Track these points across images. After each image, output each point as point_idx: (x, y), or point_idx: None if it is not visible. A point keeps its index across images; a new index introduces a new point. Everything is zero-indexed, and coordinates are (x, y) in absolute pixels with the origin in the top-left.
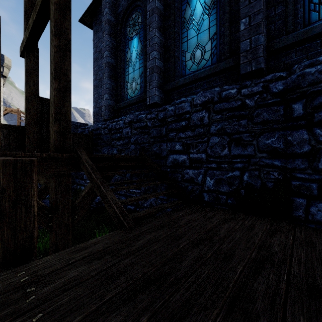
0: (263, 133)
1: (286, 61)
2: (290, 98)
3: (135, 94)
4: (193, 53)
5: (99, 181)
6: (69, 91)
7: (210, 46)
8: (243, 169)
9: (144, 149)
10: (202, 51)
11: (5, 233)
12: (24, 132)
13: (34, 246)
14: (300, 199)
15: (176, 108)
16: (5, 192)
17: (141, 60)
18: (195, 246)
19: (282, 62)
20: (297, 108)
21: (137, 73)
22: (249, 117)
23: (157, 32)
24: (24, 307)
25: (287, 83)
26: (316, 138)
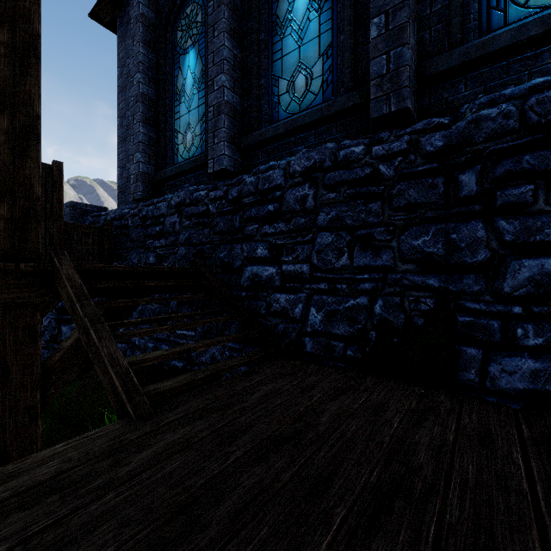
0: (409, 226)
1: (450, 98)
2: (455, 164)
3: (190, 154)
4: (293, 81)
5: (88, 320)
6: (36, 137)
7: (321, 68)
8: (375, 293)
9: (203, 255)
10: (307, 76)
11: None
12: None
13: None
14: (472, 349)
15: (260, 180)
16: None
17: (201, 91)
18: (262, 458)
19: (443, 100)
20: (467, 182)
21: (195, 116)
22: (385, 198)
23: (228, 39)
24: None
25: (450, 135)
26: (500, 237)
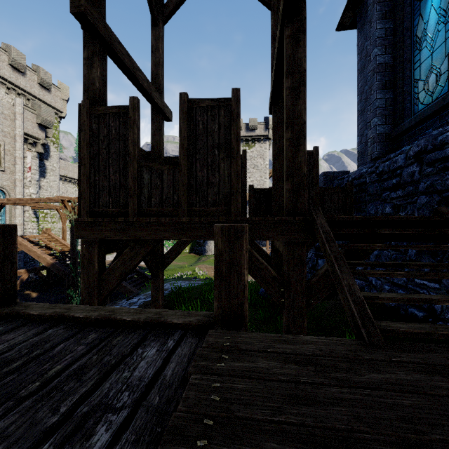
0: None
1: None
2: None
3: (434, 97)
4: None
5: (333, 257)
6: (303, 136)
7: None
8: None
9: None
10: None
11: (223, 294)
12: (271, 194)
13: (245, 316)
14: None
15: None
16: (223, 256)
17: (448, 22)
18: None
19: None
20: None
21: (440, 53)
22: None
23: None
24: (214, 368)
25: None
26: None
